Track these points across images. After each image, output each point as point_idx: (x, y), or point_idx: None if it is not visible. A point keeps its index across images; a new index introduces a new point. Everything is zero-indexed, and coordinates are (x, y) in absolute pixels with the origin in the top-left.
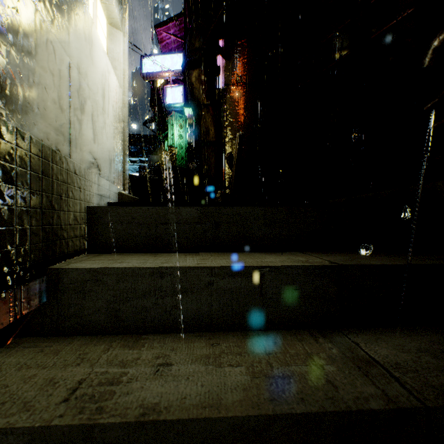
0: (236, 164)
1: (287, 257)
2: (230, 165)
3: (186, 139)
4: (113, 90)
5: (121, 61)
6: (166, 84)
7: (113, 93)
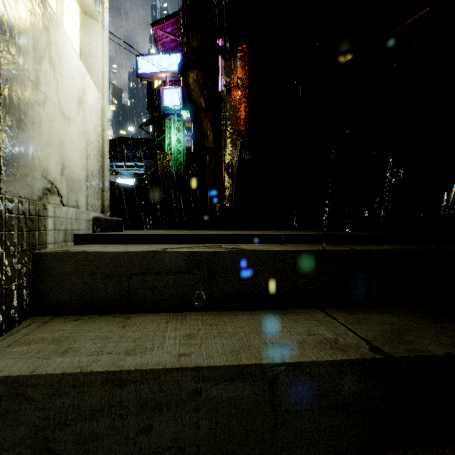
0: (236, 174)
1: (306, 326)
2: (230, 175)
3: (184, 143)
4: (85, 93)
5: (99, 58)
6: (164, 85)
7: (85, 96)
